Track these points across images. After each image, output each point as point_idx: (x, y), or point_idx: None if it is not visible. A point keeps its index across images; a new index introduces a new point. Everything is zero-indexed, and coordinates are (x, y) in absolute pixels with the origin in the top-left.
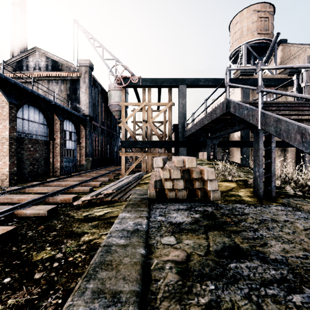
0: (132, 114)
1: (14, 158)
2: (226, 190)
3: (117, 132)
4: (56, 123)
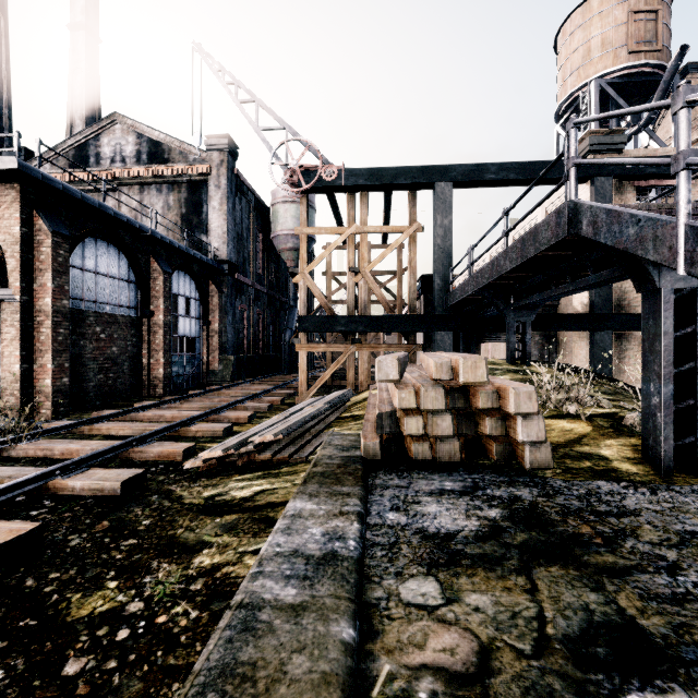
0: (324, 253)
1: (63, 357)
2: (564, 440)
3: (292, 299)
4: (156, 279)
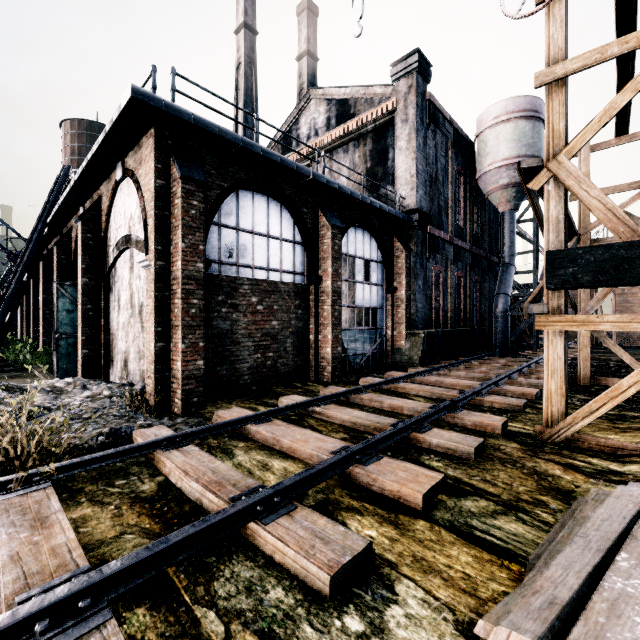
0: (615, 101)
1: (197, 334)
2: None
3: (506, 254)
4: (323, 236)
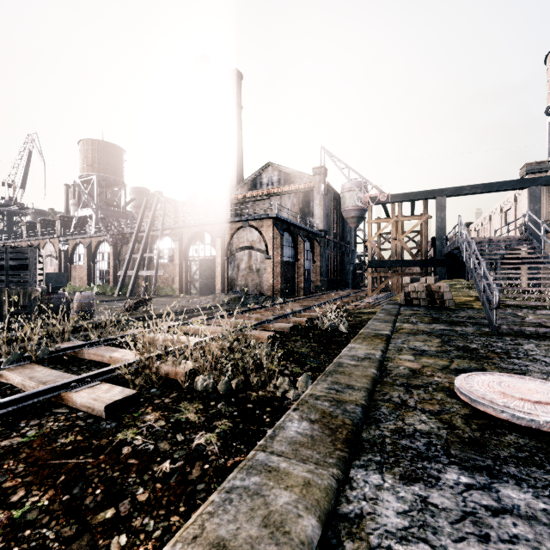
0: (379, 231)
1: (282, 278)
2: (463, 301)
3: (353, 246)
4: (300, 244)
